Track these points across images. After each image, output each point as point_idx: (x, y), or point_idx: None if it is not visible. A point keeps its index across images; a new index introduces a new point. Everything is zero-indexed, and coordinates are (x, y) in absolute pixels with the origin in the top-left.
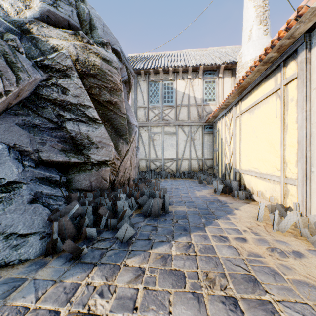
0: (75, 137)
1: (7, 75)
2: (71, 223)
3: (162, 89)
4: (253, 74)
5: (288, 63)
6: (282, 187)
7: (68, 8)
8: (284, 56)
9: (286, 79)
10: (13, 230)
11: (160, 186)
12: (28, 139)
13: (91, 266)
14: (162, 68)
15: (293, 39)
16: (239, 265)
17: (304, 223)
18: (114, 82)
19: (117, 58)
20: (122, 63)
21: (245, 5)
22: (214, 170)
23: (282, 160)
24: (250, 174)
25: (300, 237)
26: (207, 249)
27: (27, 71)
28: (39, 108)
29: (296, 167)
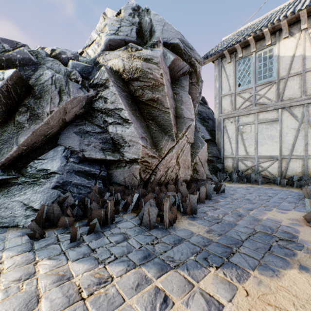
0: (114, 137)
1: (54, 100)
2: (61, 210)
3: (254, 64)
4: None
5: None
6: None
7: (129, 28)
8: None
9: None
10: (33, 205)
11: (227, 192)
12: (79, 142)
13: (28, 250)
14: (252, 36)
15: None
16: None
17: None
18: (155, 78)
19: (171, 51)
20: (175, 55)
21: None
22: None
23: None
24: None
25: None
26: (108, 301)
27: (70, 94)
28: (93, 118)
29: None
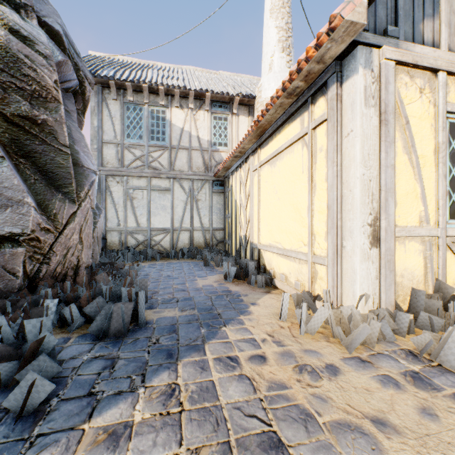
0: None
1: None
2: None
3: (147, 118)
4: (275, 109)
5: (317, 99)
6: (310, 269)
7: None
8: (312, 88)
9: (314, 121)
10: None
11: (140, 274)
12: None
13: None
14: (148, 85)
15: (323, 65)
16: (255, 414)
17: (336, 318)
18: (41, 82)
19: (53, 42)
20: (64, 54)
21: (266, 22)
22: (226, 245)
23: (310, 231)
24: (271, 250)
25: (332, 338)
26: (203, 391)
27: None
28: None
29: (325, 241)
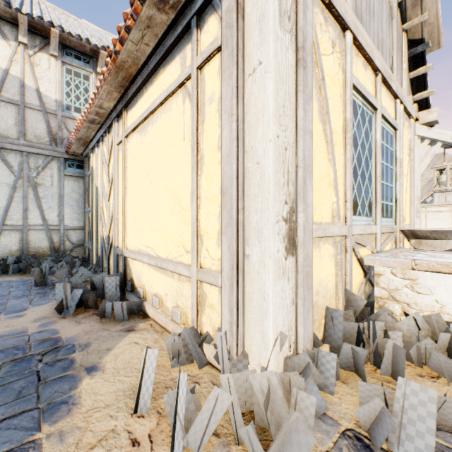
0: None
1: None
2: None
3: None
4: (141, 31)
5: (205, 20)
6: (195, 290)
7: None
8: (198, 0)
9: (202, 53)
10: None
11: None
12: None
13: None
14: None
15: None
16: None
17: (240, 388)
18: None
19: None
20: None
21: None
22: (87, 250)
23: (195, 230)
24: (141, 258)
25: (237, 448)
26: None
27: None
28: None
29: (218, 246)
